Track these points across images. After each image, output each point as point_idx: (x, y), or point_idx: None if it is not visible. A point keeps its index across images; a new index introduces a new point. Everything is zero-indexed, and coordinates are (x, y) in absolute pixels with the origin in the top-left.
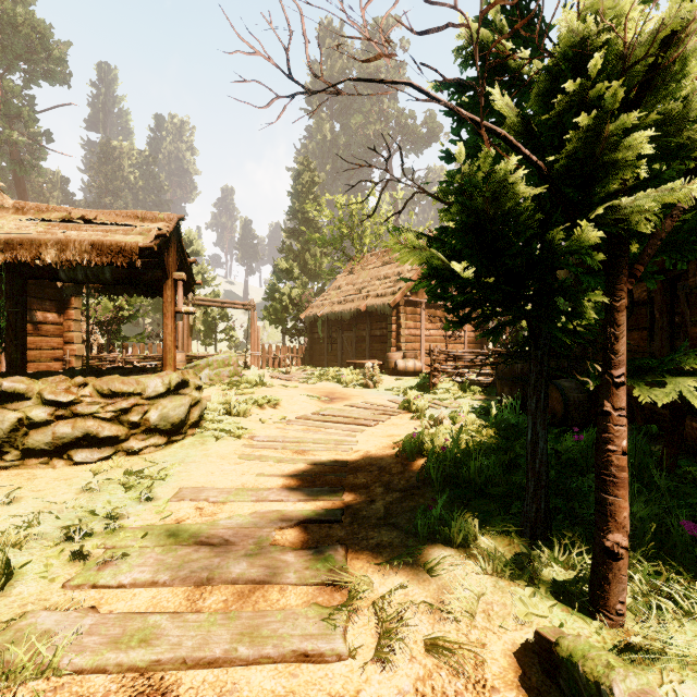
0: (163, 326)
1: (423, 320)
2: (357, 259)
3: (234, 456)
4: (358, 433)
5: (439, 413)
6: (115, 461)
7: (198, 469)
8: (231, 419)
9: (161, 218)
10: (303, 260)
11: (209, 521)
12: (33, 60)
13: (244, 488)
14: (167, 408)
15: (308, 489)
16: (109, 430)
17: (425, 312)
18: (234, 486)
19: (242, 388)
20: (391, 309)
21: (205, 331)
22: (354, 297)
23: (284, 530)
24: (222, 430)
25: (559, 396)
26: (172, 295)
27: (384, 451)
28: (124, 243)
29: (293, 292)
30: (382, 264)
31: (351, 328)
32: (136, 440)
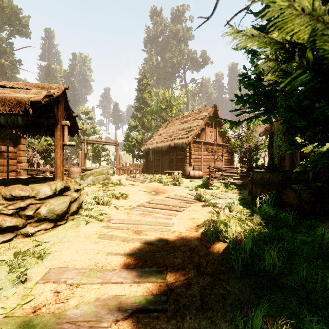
0: (55, 153)
1: (202, 151)
2: (169, 121)
3: (95, 236)
4: (173, 217)
5: (217, 202)
6: (13, 243)
7: (68, 249)
8: (98, 208)
9: (54, 87)
10: (142, 122)
11: (60, 309)
12: (11, 25)
13: (95, 268)
14: (53, 205)
15: (141, 270)
16: (10, 222)
17: (203, 146)
18: (89, 265)
19: (109, 186)
20: (186, 145)
21: (94, 156)
22: (168, 139)
23: (119, 324)
24: (91, 216)
25: (294, 196)
26: (60, 134)
27: (192, 233)
28: (20, 98)
29: (137, 137)
30: (182, 123)
31: (166, 154)
32: (31, 227)
